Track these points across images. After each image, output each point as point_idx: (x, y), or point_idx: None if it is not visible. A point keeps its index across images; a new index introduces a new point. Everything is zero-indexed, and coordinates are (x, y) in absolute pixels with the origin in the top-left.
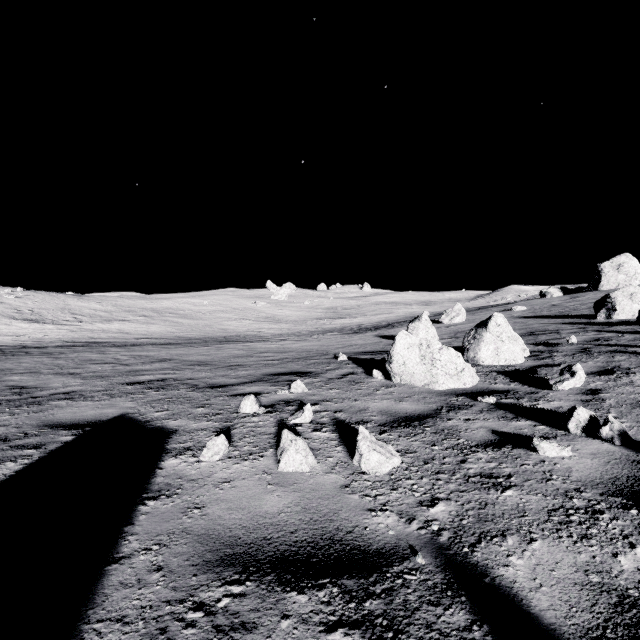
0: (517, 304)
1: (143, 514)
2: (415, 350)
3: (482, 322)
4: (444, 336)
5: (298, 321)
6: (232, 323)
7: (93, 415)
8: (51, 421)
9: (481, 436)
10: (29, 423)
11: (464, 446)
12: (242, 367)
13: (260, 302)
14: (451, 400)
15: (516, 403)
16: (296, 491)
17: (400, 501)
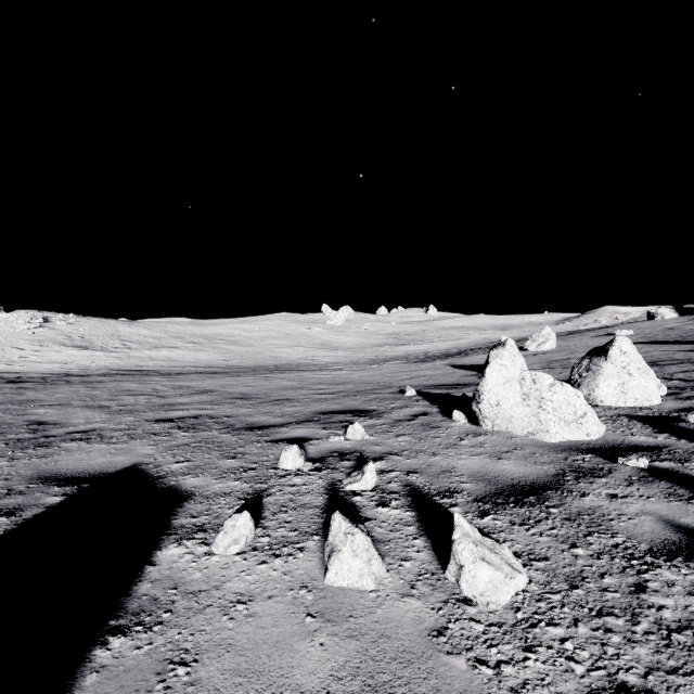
0: (619, 328)
1: (94, 671)
2: (514, 386)
3: (598, 349)
4: (534, 366)
5: (356, 348)
6: (284, 350)
7: (100, 464)
8: (49, 471)
9: (651, 531)
10: (23, 473)
11: (629, 551)
12: (290, 402)
13: (315, 327)
14: (574, 459)
15: (682, 469)
16: (353, 636)
17: (549, 686)
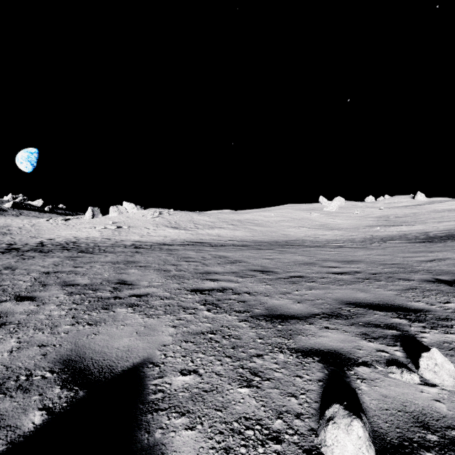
0: None
1: None
2: None
3: None
4: None
5: (349, 228)
6: (292, 230)
7: (119, 350)
8: (79, 350)
9: None
10: (62, 348)
11: None
12: (306, 281)
13: (314, 213)
14: None
15: None
16: None
17: None
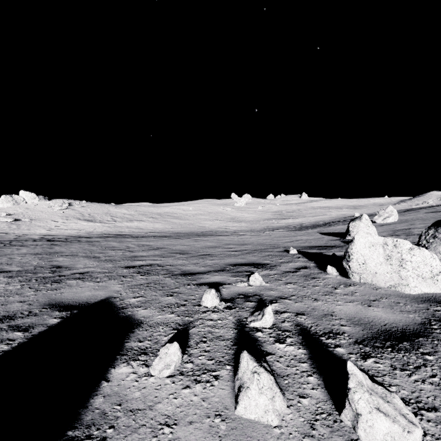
0: None
1: None
2: (378, 249)
3: None
4: (383, 234)
5: (253, 221)
6: (207, 222)
7: (87, 296)
8: (56, 300)
9: None
10: (40, 301)
11: None
12: (210, 256)
13: (227, 208)
14: (435, 310)
15: None
16: None
17: None
